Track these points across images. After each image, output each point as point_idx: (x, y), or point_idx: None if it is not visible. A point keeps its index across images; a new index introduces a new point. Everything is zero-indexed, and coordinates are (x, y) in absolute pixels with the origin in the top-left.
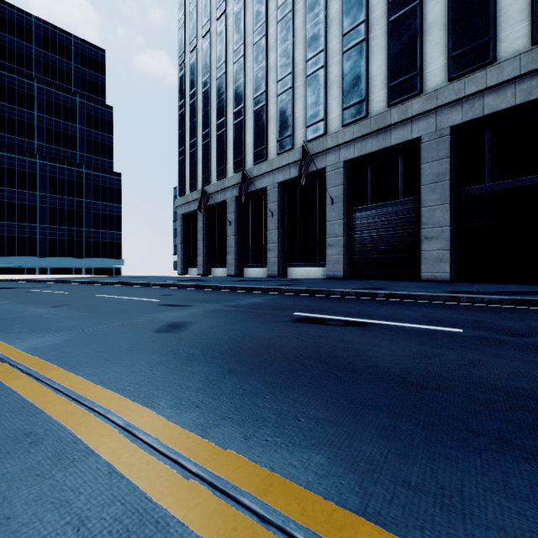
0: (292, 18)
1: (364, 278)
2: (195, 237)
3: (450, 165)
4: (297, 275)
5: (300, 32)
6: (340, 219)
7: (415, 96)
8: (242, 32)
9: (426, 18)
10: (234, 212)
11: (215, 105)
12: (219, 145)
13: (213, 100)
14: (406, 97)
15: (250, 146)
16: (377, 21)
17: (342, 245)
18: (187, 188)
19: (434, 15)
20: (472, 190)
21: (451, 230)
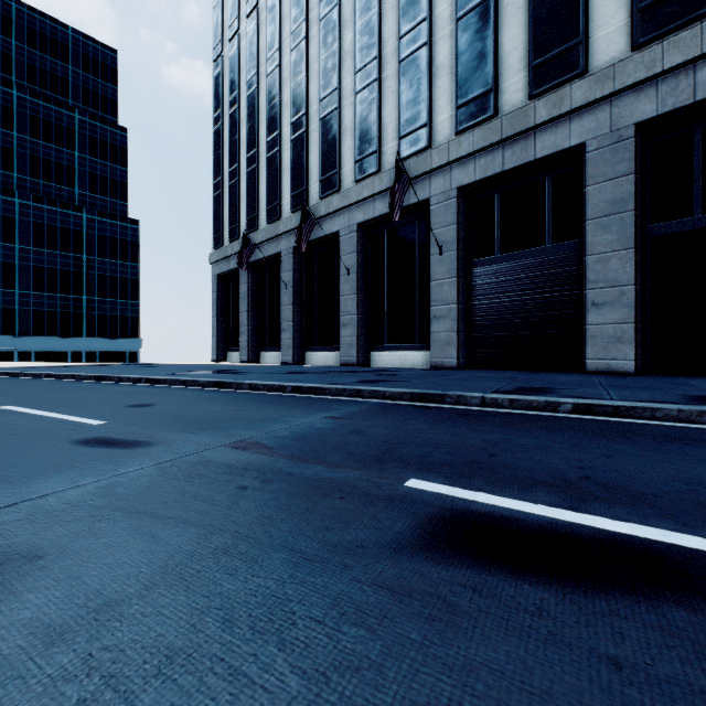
0: None
1: (489, 368)
2: (237, 307)
3: (634, 185)
4: (385, 362)
5: None
6: (453, 277)
7: (576, 78)
8: (303, 3)
9: None
10: (293, 269)
11: (265, 114)
12: (271, 171)
13: (261, 107)
14: (560, 81)
15: (316, 172)
16: None
17: (456, 317)
18: (225, 237)
19: None
20: (670, 227)
21: (637, 291)
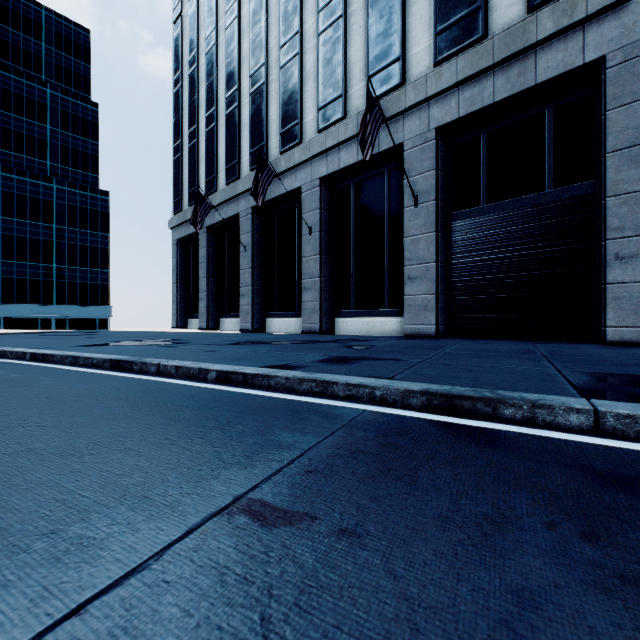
0: None
1: (473, 336)
2: (197, 273)
3: None
4: (350, 329)
5: None
6: (431, 231)
7: None
8: None
9: None
10: (252, 231)
11: (223, 70)
12: (229, 129)
13: (220, 63)
14: None
15: (276, 125)
16: None
17: (434, 278)
18: (184, 201)
19: None
20: None
21: None
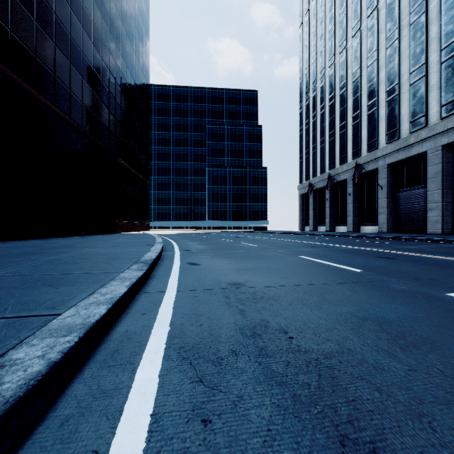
0: (359, 80)
1: (402, 233)
2: (308, 208)
3: (442, 167)
4: (365, 231)
5: (364, 88)
6: (385, 198)
7: (424, 127)
8: (333, 87)
9: (429, 83)
10: (329, 193)
11: (319, 130)
12: (321, 153)
13: (317, 126)
14: (418, 129)
15: (338, 154)
16: (404, 83)
17: (386, 213)
18: (303, 179)
19: (433, 81)
20: None
21: (443, 205)
